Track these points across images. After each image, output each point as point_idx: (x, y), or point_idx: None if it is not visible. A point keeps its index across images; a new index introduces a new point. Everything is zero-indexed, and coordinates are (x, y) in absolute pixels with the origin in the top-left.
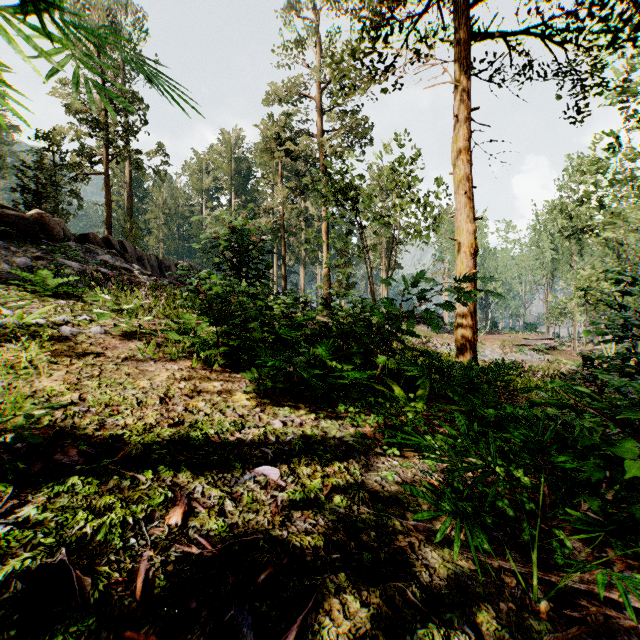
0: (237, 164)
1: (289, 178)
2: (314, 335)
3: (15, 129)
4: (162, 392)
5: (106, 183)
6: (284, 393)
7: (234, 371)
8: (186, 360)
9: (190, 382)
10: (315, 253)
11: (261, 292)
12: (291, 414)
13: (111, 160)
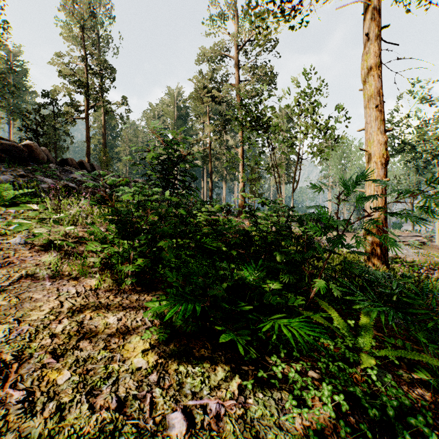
0: (178, 111)
1: (215, 119)
2: (234, 244)
3: (33, 93)
4: (17, 348)
5: (86, 124)
6: (198, 328)
7: (145, 290)
8: (92, 278)
9: (77, 318)
10: (234, 170)
11: (189, 201)
12: (203, 388)
13: (89, 108)
